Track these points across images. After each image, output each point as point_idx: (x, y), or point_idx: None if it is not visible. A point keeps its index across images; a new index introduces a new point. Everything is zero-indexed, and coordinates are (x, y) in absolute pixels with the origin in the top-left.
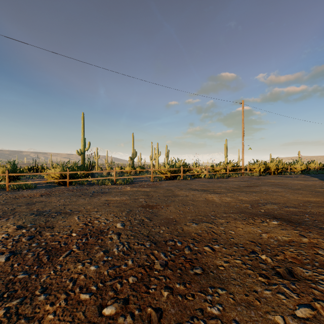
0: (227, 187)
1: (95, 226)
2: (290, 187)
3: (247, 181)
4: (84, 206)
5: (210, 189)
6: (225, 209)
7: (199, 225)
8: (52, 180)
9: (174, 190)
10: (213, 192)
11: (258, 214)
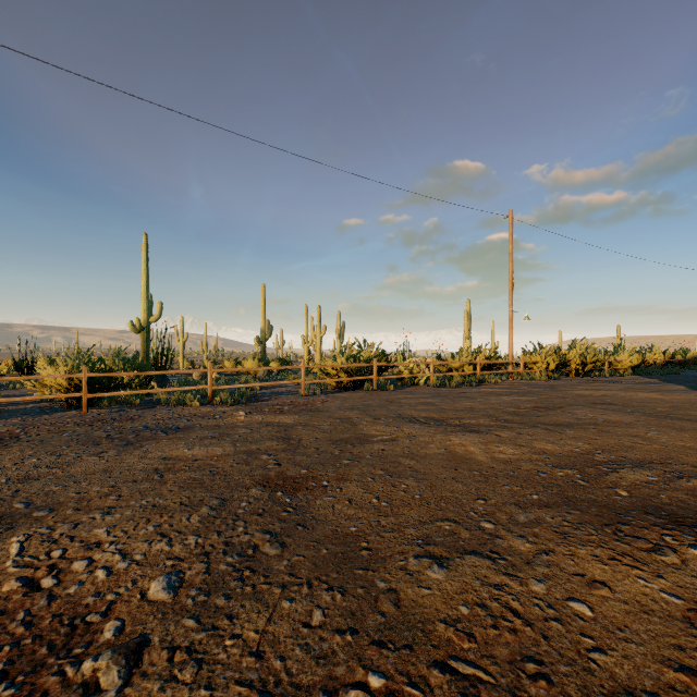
0: (489, 410)
1: (63, 595)
2: (640, 410)
3: (529, 394)
4: (83, 483)
5: (450, 416)
6: (513, 488)
7: (455, 573)
8: (42, 396)
9: (358, 420)
10: (461, 426)
11: (620, 510)
